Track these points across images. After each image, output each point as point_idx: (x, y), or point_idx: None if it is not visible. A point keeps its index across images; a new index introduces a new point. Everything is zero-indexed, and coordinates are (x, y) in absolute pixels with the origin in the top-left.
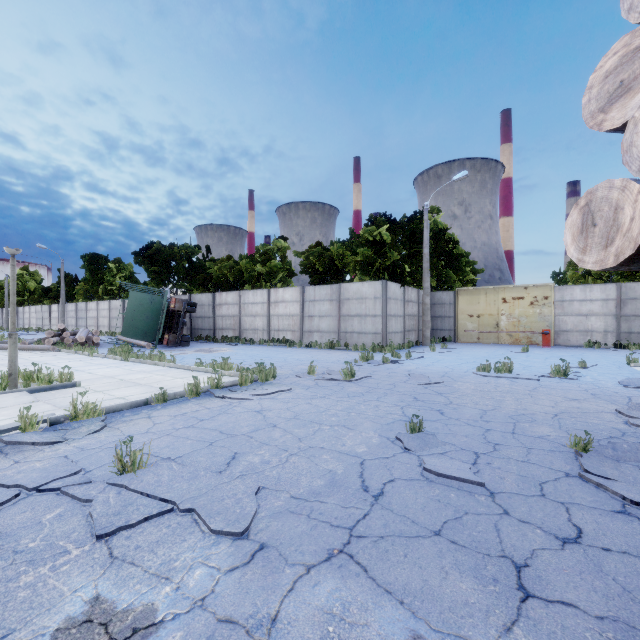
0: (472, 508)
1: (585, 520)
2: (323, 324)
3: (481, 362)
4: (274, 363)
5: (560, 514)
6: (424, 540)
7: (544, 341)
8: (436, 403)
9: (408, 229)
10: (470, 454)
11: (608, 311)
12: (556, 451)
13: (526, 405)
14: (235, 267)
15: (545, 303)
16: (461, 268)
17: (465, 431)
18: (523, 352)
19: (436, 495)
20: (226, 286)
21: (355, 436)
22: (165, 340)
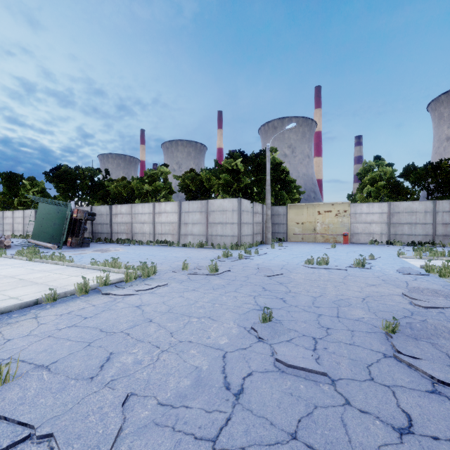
0: (320, 400)
1: (410, 404)
2: (195, 229)
3: (306, 256)
4: (156, 260)
5: (390, 399)
6: (283, 448)
7: (344, 240)
8: (279, 292)
9: (256, 162)
10: (310, 340)
11: (383, 220)
12: (371, 332)
13: (342, 291)
14: (128, 186)
15: (345, 215)
16: (291, 190)
17: (303, 317)
18: (332, 248)
19: (288, 388)
20: (121, 200)
21: (218, 327)
22: (68, 242)
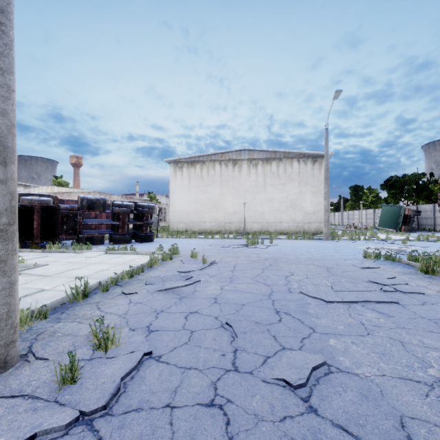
0: None
1: None
2: None
3: None
4: None
5: None
6: None
7: None
8: None
9: None
10: None
11: None
12: None
13: None
14: None
15: None
16: None
17: None
18: None
19: None
20: None
21: None
22: (402, 229)
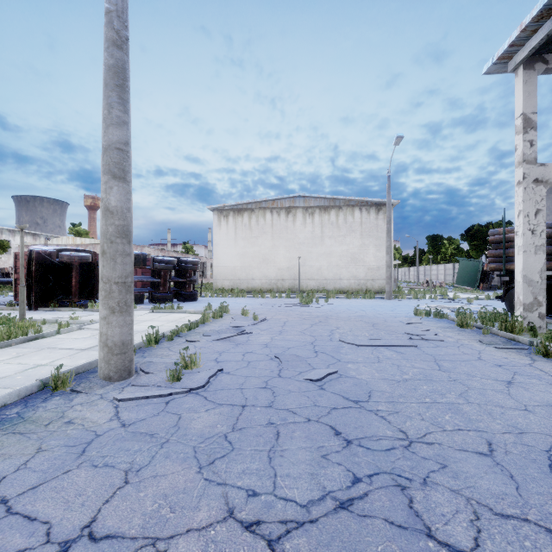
0: None
1: None
2: None
3: None
4: None
5: None
6: None
7: None
8: None
9: None
10: None
11: None
12: None
13: None
14: None
15: None
16: None
17: None
18: None
19: None
20: None
21: None
22: (480, 287)
